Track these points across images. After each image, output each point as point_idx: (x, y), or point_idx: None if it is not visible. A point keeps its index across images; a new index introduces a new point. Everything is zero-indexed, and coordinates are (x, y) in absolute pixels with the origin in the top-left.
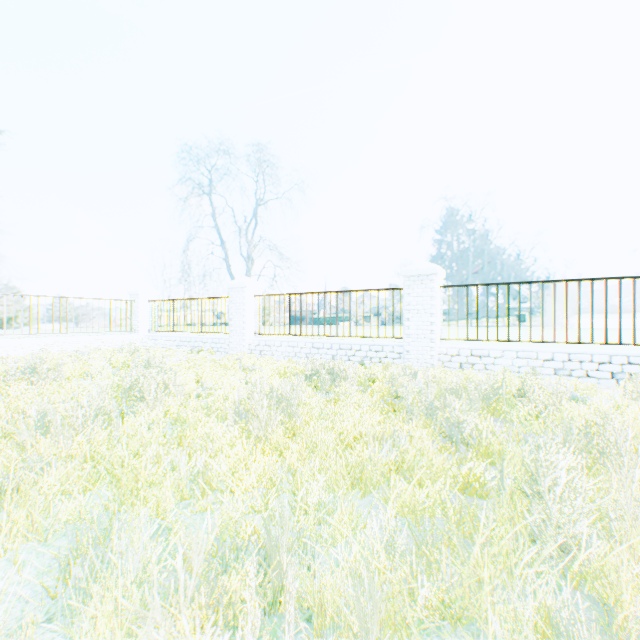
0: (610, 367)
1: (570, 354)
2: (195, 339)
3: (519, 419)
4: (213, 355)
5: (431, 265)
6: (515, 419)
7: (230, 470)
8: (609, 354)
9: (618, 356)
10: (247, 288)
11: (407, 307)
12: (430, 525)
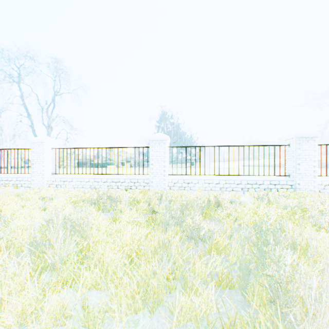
0: (241, 186)
1: (226, 180)
2: (1, 178)
3: (219, 218)
4: (17, 189)
5: (164, 135)
6: (217, 218)
7: (16, 320)
8: (240, 180)
9: (244, 180)
10: (46, 143)
11: (152, 157)
12: (210, 327)
